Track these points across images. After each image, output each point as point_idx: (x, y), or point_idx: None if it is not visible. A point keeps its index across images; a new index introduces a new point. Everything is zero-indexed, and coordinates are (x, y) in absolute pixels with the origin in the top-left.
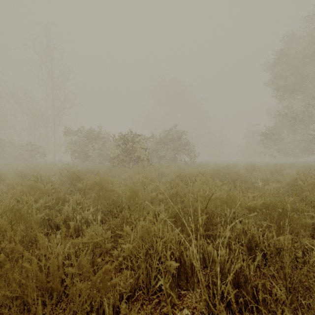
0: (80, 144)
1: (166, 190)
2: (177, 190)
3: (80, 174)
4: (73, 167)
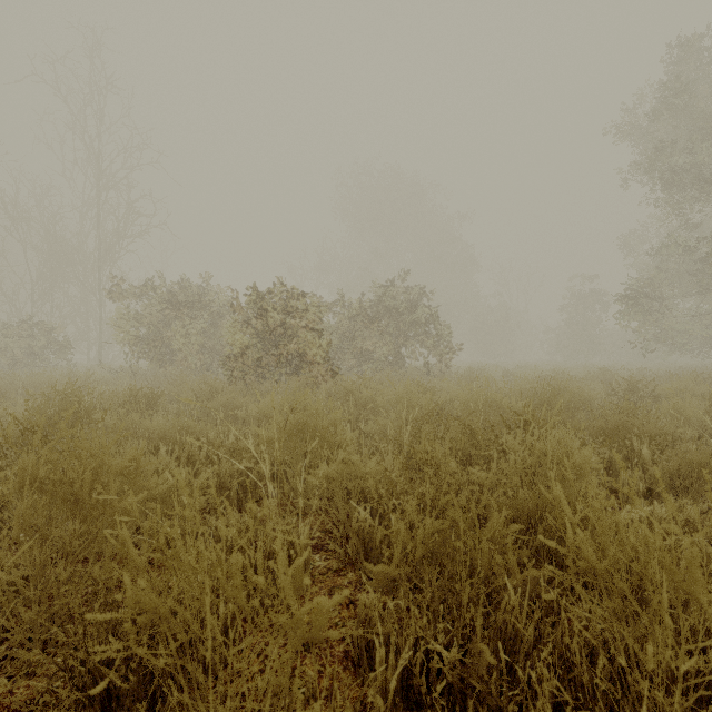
0: (154, 322)
1: (384, 480)
2: (455, 525)
3: (35, 423)
4: (84, 385)
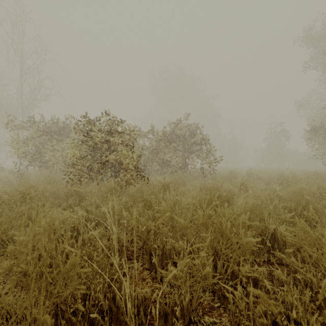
0: (37, 143)
1: None
2: None
3: None
4: None
